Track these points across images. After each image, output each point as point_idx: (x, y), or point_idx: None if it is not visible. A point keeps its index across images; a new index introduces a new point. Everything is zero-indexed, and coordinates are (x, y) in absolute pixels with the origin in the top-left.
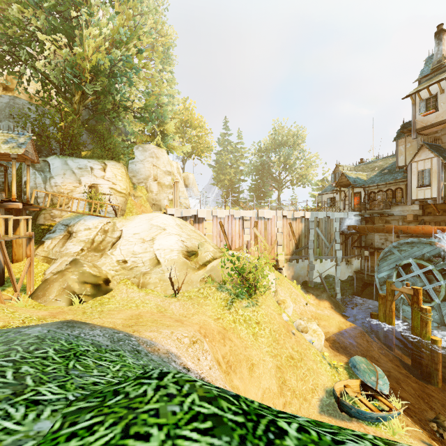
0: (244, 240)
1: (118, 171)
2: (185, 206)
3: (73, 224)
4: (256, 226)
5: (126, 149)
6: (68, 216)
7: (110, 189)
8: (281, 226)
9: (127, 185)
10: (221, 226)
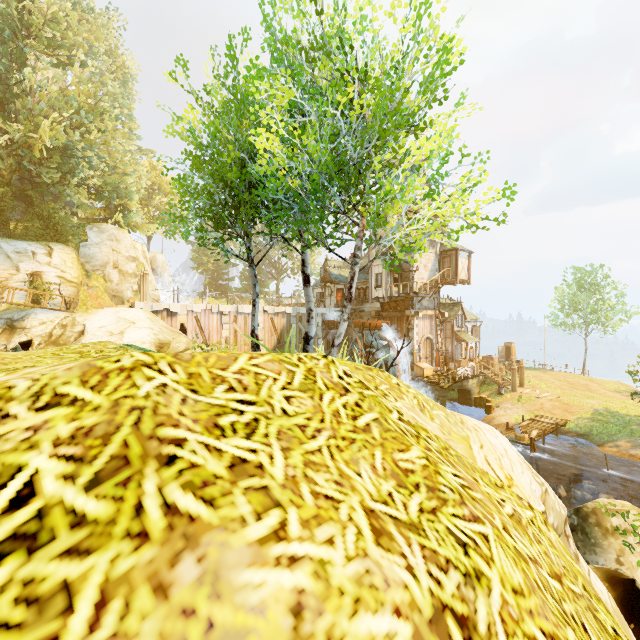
0: (223, 335)
1: (68, 257)
2: (153, 298)
3: (19, 318)
4: (235, 321)
5: (76, 229)
6: (5, 309)
7: (58, 277)
8: (263, 321)
9: (79, 272)
10: (198, 321)
